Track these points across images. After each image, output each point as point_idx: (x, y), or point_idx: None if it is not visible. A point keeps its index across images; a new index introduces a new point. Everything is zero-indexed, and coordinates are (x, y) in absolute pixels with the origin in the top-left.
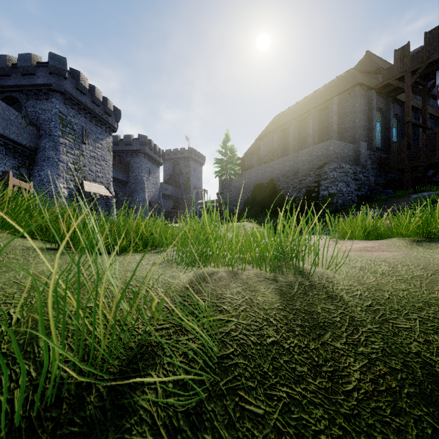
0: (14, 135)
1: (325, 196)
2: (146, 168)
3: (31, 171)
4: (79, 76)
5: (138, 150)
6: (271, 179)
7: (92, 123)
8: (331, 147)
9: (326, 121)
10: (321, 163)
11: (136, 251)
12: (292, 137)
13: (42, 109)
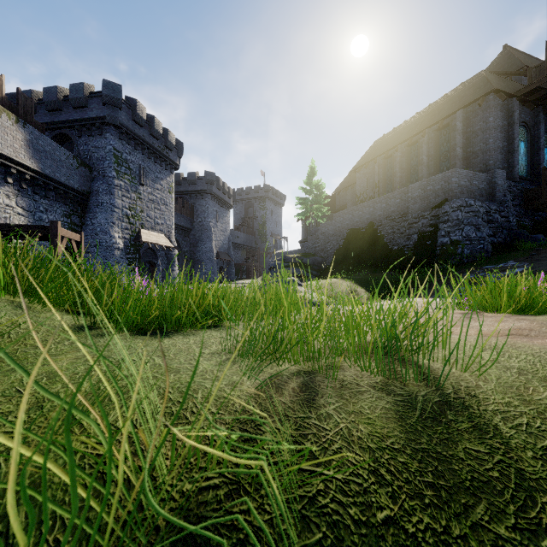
0: (64, 178)
1: (445, 244)
2: (213, 212)
3: (83, 219)
4: (136, 105)
5: (203, 190)
6: (370, 222)
7: (150, 160)
8: (454, 178)
9: (447, 143)
10: (439, 200)
11: (193, 327)
12: (399, 167)
13: (95, 146)
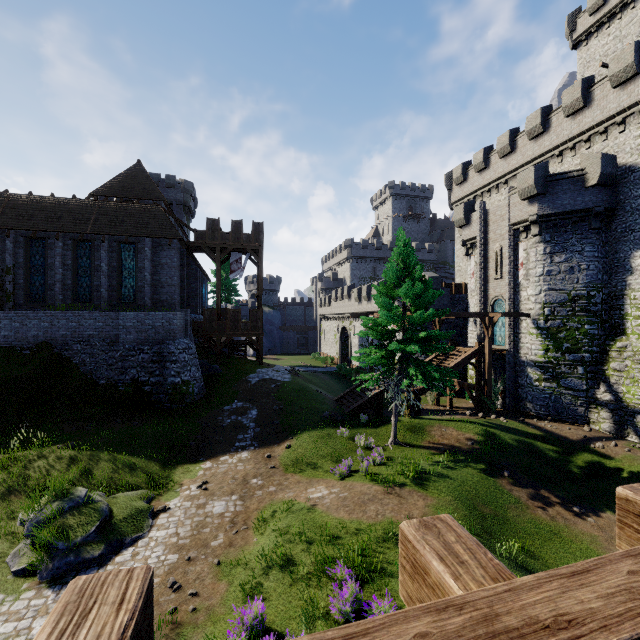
0: None
1: (178, 384)
2: None
3: None
4: None
5: None
6: (44, 342)
7: None
8: (176, 320)
9: (131, 260)
10: (161, 337)
11: None
12: (61, 261)
13: None
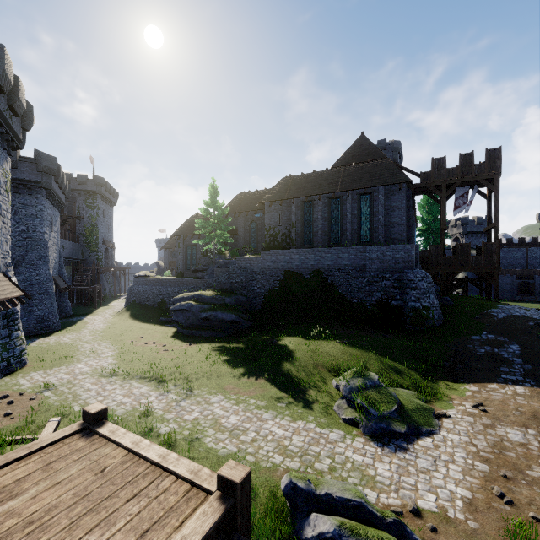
0: None
1: (418, 308)
2: (47, 216)
3: None
4: None
5: (34, 181)
6: (317, 270)
7: None
8: (413, 252)
9: (367, 208)
10: (399, 267)
11: None
12: (321, 215)
13: None
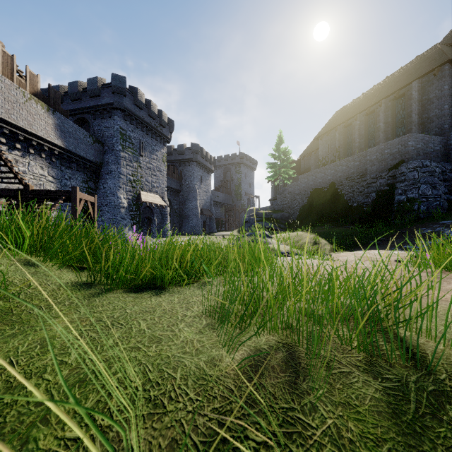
0: (83, 152)
1: (402, 201)
2: (198, 176)
3: (97, 184)
4: (137, 92)
5: (190, 159)
6: (331, 183)
7: (148, 136)
8: (410, 142)
9: (403, 111)
10: (396, 162)
11: (178, 283)
12: (357, 134)
13: (106, 127)
